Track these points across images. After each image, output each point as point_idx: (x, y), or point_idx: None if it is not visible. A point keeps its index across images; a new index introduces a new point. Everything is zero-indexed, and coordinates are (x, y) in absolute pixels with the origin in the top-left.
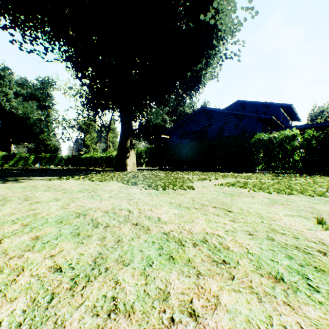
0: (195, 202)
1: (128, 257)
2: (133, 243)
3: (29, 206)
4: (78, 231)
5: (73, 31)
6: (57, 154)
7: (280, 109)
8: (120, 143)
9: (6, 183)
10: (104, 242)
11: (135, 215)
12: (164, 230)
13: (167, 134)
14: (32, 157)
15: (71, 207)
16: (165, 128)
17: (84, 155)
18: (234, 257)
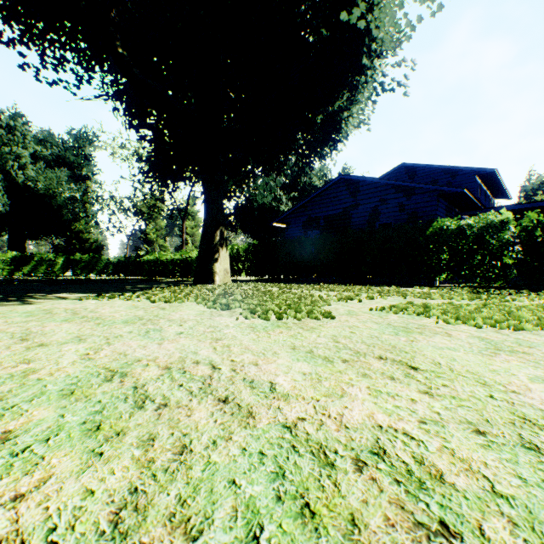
0: (341, 347)
1: (201, 505)
2: (215, 458)
3: (21, 354)
4: (100, 419)
5: (125, 48)
6: (100, 256)
7: (476, 177)
8: (202, 237)
9: (4, 306)
10: (149, 452)
11: (224, 375)
12: (285, 418)
13: (283, 222)
14: (60, 259)
15: (102, 357)
16: (279, 212)
17: (144, 257)
18: (465, 510)
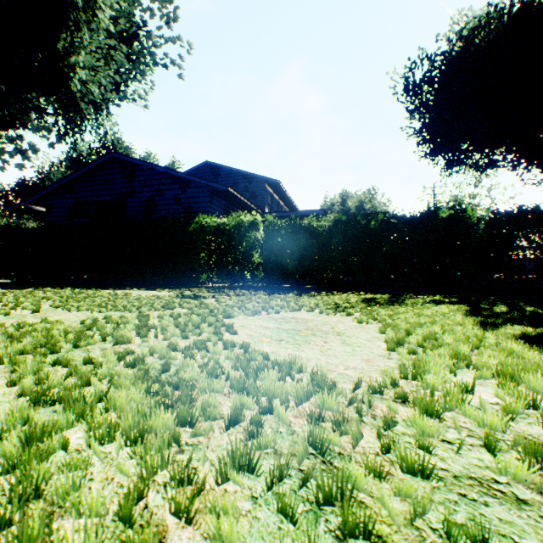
0: None
1: None
2: None
3: None
4: None
5: None
6: None
7: (267, 186)
8: None
9: None
10: None
11: None
12: None
13: (42, 204)
14: None
15: None
16: None
17: None
18: None
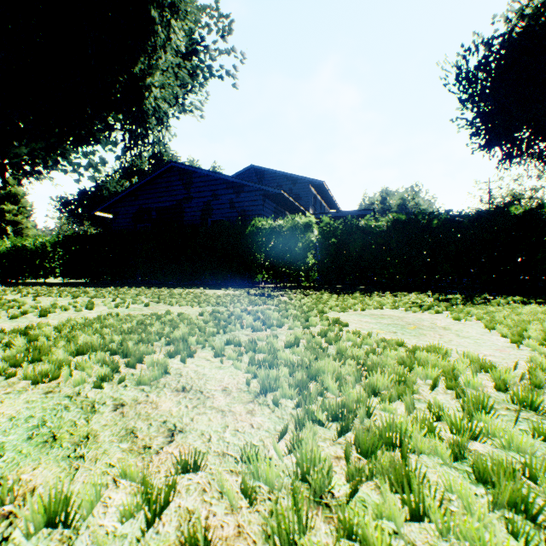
0: None
1: None
2: None
3: None
4: None
5: None
6: None
7: (311, 187)
8: None
9: None
10: None
11: None
12: None
13: (110, 211)
14: None
15: None
16: None
17: None
18: None
